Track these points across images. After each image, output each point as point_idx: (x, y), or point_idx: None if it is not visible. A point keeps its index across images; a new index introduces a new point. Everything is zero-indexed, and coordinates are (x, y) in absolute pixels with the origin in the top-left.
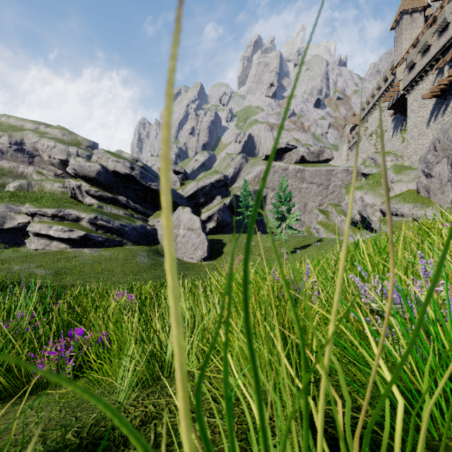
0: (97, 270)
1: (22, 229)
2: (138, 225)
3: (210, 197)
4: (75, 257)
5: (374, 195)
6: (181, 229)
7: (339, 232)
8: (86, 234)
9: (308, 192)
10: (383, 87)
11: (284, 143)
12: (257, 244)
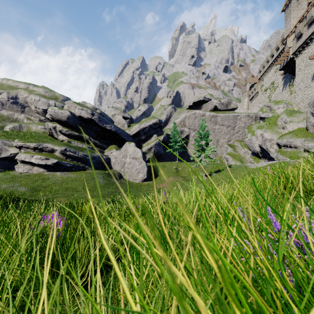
0: (65, 188)
1: (14, 158)
2: (97, 155)
3: (148, 135)
4: (50, 178)
5: (272, 132)
6: (128, 158)
7: (243, 161)
8: (58, 161)
9: (219, 132)
10: (275, 54)
11: (202, 97)
12: (183, 169)
